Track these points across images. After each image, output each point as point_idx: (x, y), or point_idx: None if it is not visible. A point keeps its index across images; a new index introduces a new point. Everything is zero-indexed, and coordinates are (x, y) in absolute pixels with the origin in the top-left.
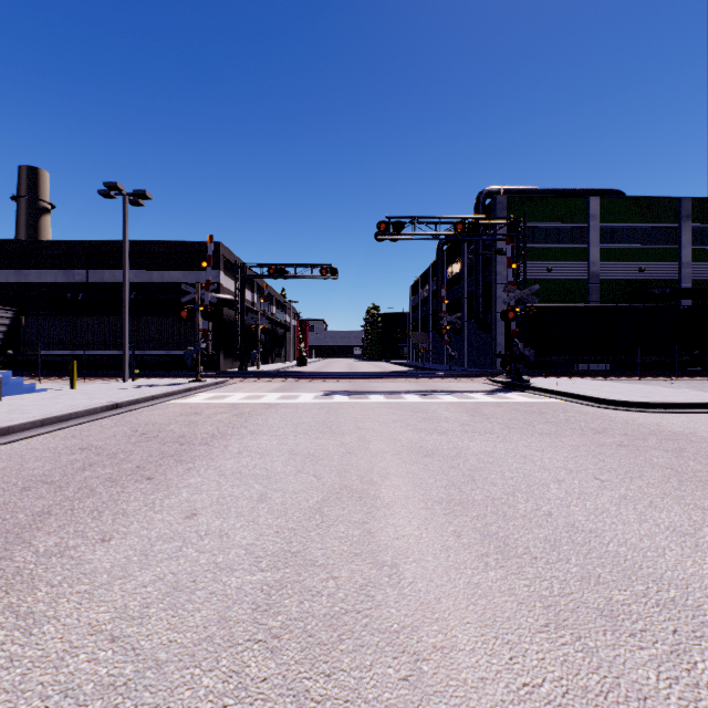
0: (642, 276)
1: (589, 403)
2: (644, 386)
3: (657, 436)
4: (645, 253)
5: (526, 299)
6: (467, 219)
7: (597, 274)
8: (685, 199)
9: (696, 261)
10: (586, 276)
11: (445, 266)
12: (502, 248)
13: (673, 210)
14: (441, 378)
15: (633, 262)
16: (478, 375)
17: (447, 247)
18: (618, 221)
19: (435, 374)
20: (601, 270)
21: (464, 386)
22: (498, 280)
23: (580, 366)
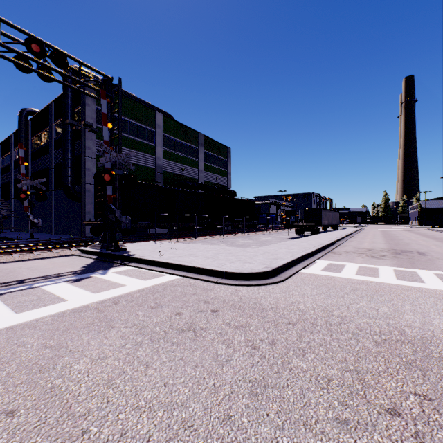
0: (183, 173)
1: (212, 278)
2: (213, 246)
3: (440, 374)
4: (185, 160)
5: (121, 165)
6: (48, 47)
7: (161, 167)
8: (201, 134)
9: (205, 170)
10: (155, 166)
11: (30, 135)
12: (92, 123)
13: (196, 138)
14: (9, 254)
15: (179, 164)
16: (66, 245)
17: (33, 117)
18: (172, 135)
19: (0, 247)
20: (163, 164)
21: (42, 264)
22: (88, 153)
23: (151, 230)
